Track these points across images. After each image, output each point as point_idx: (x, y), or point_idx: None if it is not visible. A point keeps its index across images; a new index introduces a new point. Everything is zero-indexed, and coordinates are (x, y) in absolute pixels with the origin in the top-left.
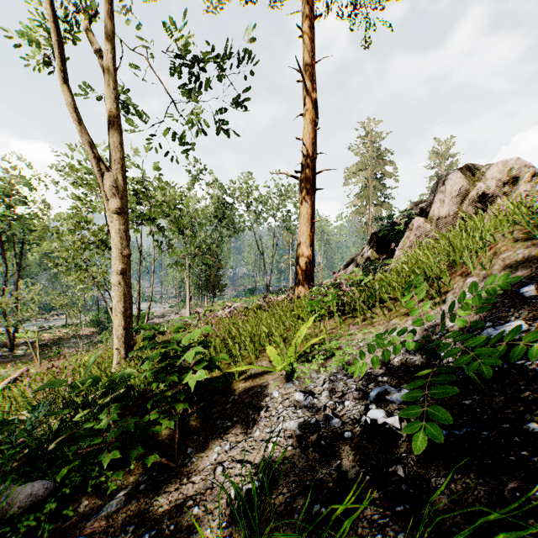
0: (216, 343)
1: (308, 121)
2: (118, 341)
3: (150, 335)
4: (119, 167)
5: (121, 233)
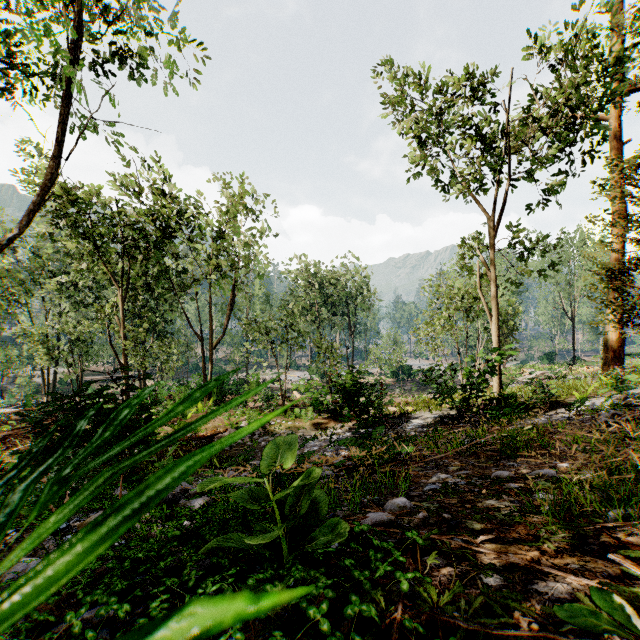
0: (550, 388)
1: (616, 230)
2: (497, 384)
3: (533, 381)
4: (497, 314)
5: (498, 340)
